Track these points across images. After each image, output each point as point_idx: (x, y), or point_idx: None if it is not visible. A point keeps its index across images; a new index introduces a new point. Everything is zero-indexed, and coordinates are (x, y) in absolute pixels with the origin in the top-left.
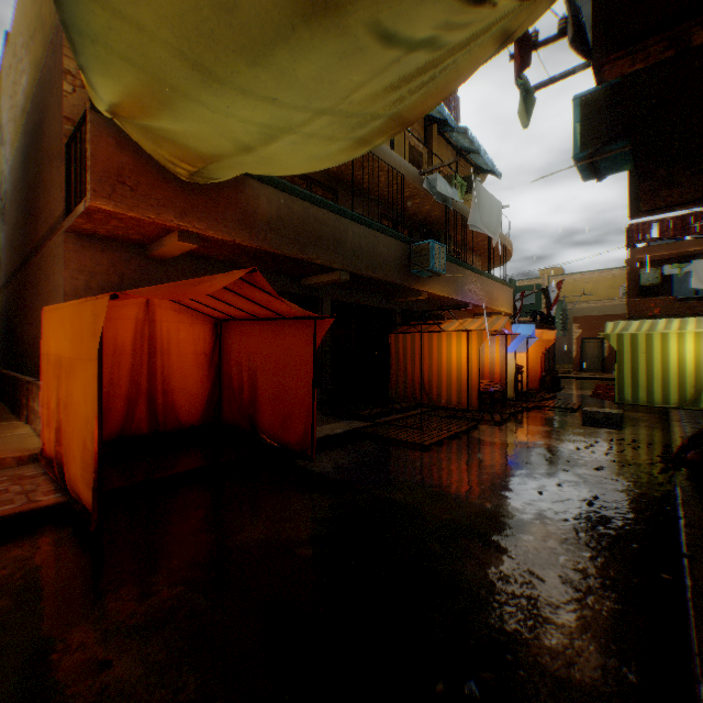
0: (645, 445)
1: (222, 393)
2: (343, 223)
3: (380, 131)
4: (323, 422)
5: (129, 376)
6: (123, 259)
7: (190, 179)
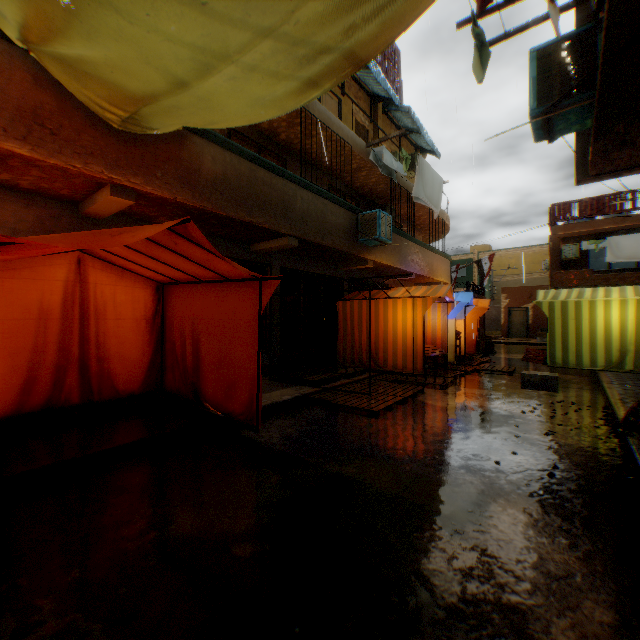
0: (584, 407)
1: (165, 360)
2: (291, 188)
3: (330, 71)
4: (271, 388)
5: (57, 342)
6: (53, 216)
7: (123, 127)
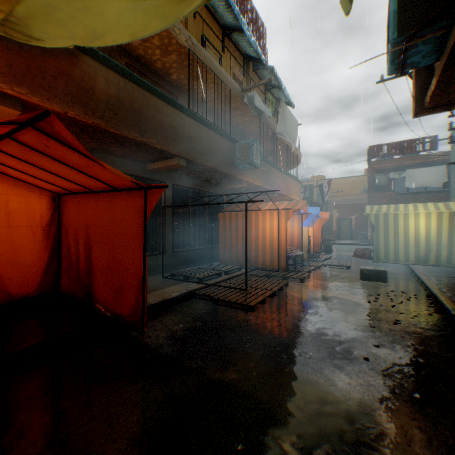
0: (412, 295)
1: (62, 264)
2: (180, 117)
3: None
4: (163, 285)
5: None
6: None
7: (3, 32)
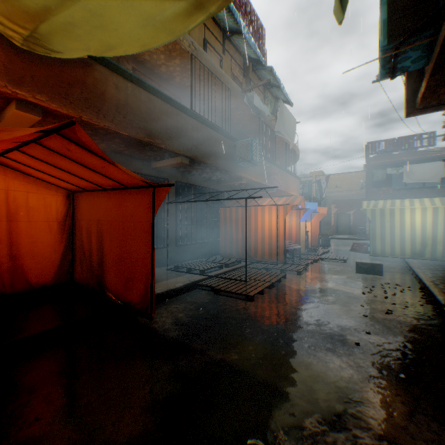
0: (406, 288)
1: (75, 256)
2: (184, 118)
3: None
4: (167, 276)
5: None
6: None
7: (27, 47)
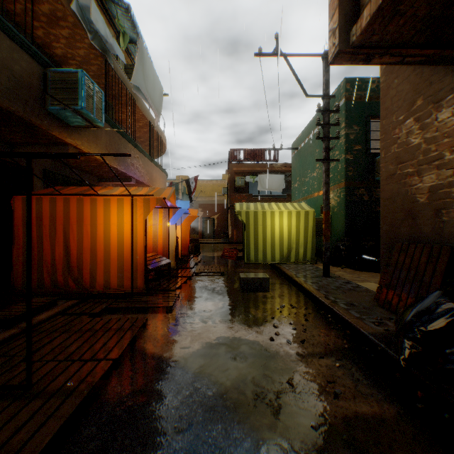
0: (305, 310)
1: None
2: None
3: None
4: None
5: None
6: None
7: None
